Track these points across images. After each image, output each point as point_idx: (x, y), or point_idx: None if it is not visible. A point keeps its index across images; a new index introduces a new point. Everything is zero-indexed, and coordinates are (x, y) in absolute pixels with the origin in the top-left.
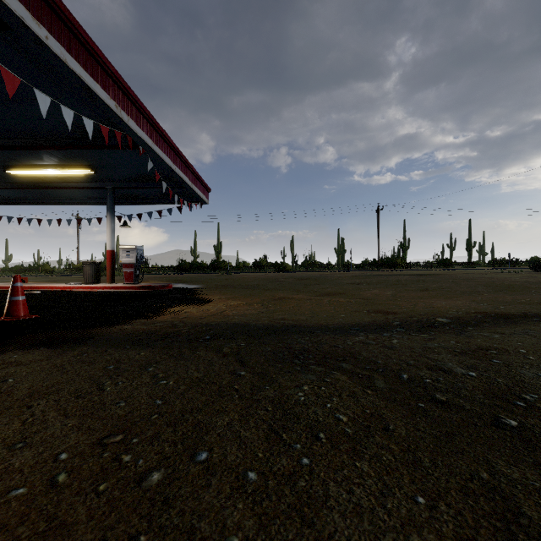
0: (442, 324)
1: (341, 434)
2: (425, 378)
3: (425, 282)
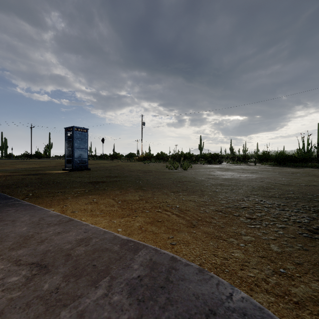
0: (30, 168)
1: (8, 171)
2: (19, 170)
3: (41, 163)
